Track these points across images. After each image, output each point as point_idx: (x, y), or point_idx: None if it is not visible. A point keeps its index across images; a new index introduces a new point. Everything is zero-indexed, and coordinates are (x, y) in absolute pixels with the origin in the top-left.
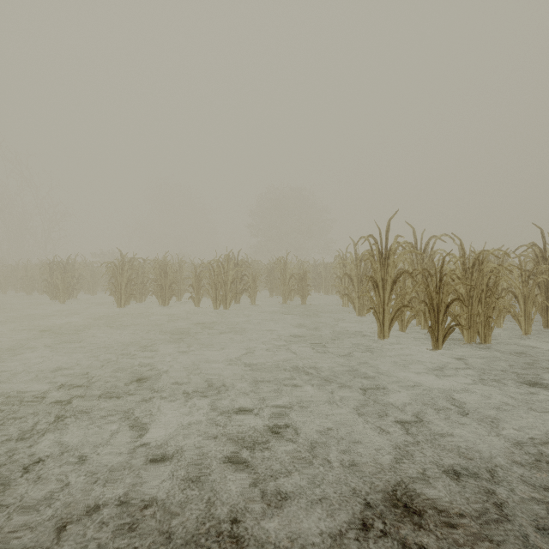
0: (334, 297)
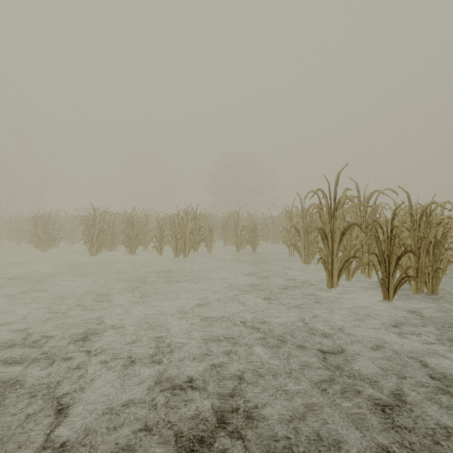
0: (280, 246)
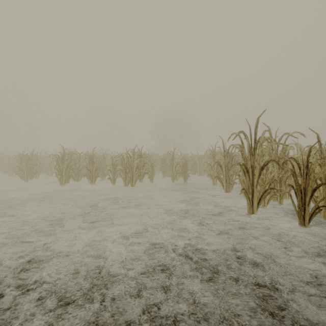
0: (205, 177)
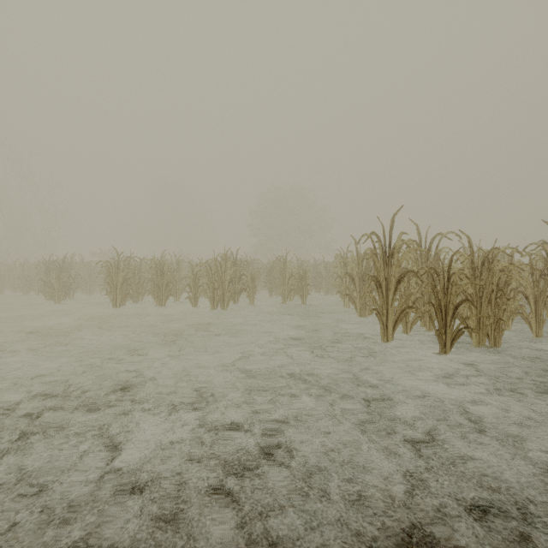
0: (334, 297)
